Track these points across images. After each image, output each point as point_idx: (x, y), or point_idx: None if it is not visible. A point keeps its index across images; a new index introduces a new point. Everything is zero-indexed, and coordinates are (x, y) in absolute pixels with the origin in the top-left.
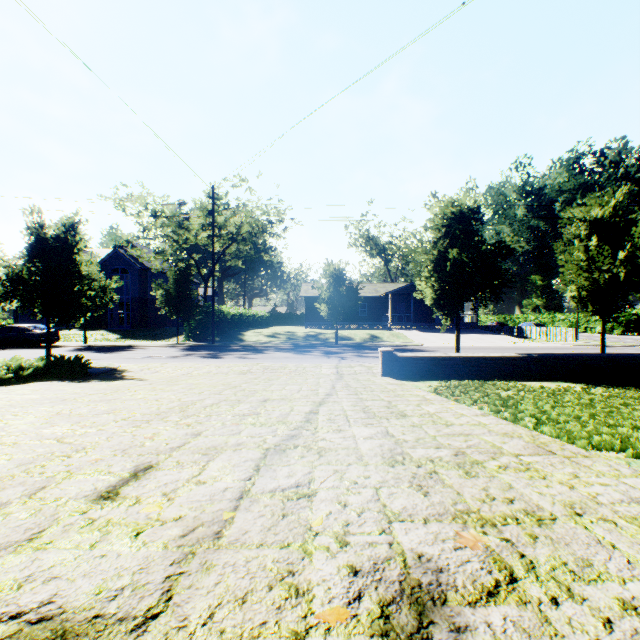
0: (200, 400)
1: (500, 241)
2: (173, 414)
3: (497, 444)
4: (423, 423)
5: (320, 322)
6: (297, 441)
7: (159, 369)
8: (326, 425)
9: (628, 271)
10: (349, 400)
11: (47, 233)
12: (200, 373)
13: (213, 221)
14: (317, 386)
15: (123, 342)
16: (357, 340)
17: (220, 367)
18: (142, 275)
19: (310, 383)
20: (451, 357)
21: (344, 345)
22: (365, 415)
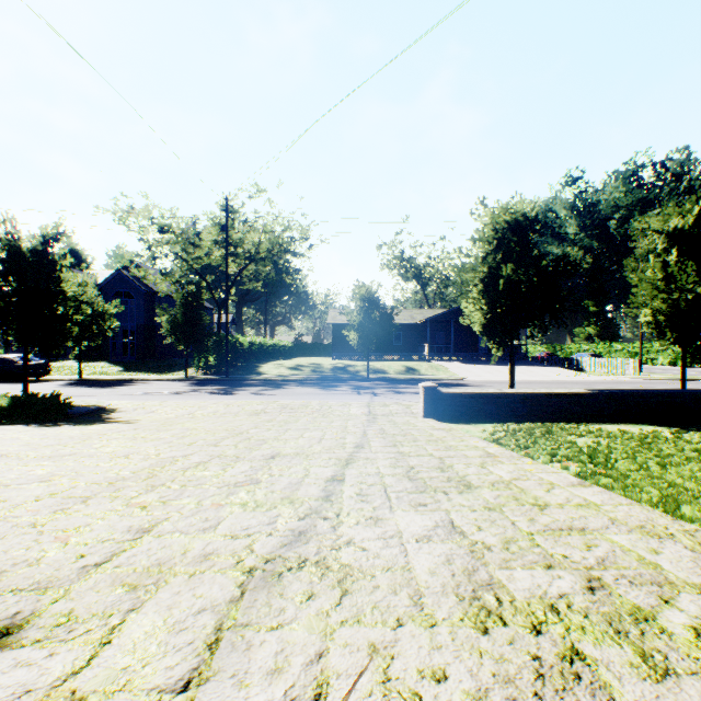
0: (185, 456)
1: (563, 255)
2: (133, 483)
3: (646, 556)
4: (502, 502)
5: (349, 353)
6: (305, 548)
7: (156, 408)
8: (355, 507)
9: None
10: (386, 456)
11: (22, 246)
12: (204, 413)
13: (227, 237)
14: (344, 432)
15: (124, 375)
16: (391, 373)
17: (229, 406)
18: (148, 299)
19: (336, 428)
20: (507, 394)
21: (377, 379)
22: (412, 485)
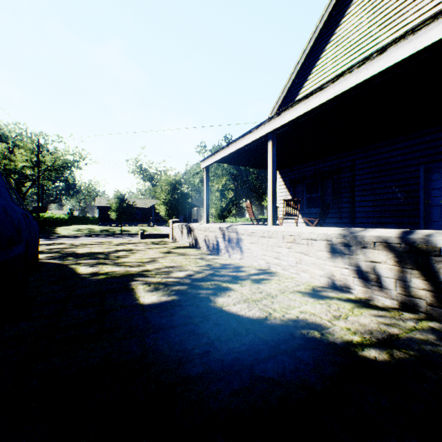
0: None
1: (186, 193)
2: None
3: None
4: None
5: (109, 222)
6: None
7: None
8: None
9: (226, 205)
10: None
11: None
12: None
13: (39, 161)
14: None
15: None
16: (133, 232)
17: None
18: None
19: None
20: (166, 234)
21: (126, 234)
22: None
